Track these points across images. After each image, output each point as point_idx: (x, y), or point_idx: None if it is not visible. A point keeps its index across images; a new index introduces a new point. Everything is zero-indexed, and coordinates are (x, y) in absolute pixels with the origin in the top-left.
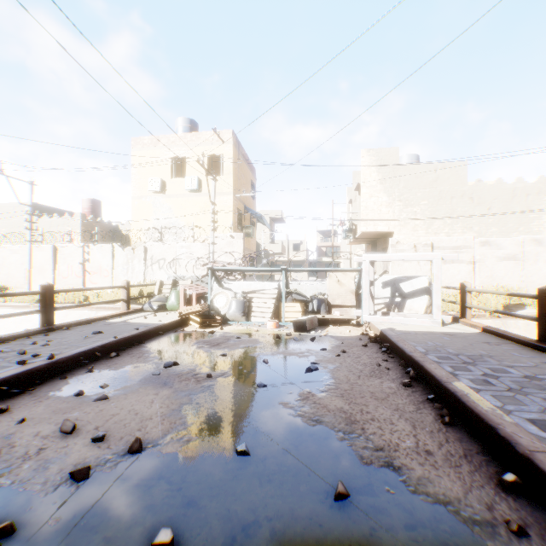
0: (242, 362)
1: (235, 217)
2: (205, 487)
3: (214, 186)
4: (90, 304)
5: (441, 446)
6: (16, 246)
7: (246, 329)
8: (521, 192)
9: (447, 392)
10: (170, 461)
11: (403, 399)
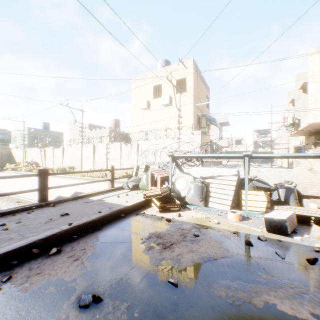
0: (202, 319)
1: (194, 121)
2: None
3: (179, 97)
4: (81, 184)
5: None
6: (78, 145)
7: (204, 219)
8: None
9: None
10: None
11: None
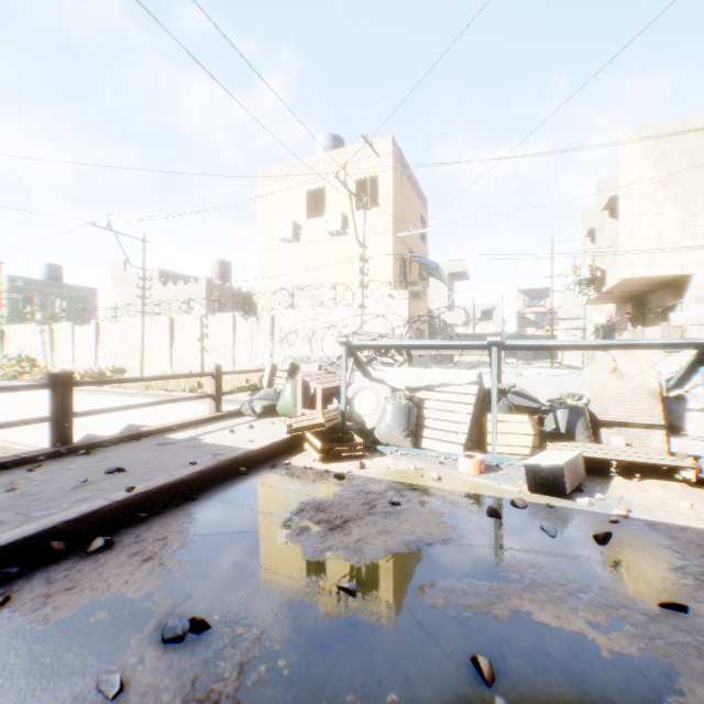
0: (400, 646)
1: (395, 269)
2: None
3: (363, 218)
4: (148, 405)
5: None
6: (134, 319)
7: (412, 472)
8: None
9: None
10: None
11: None
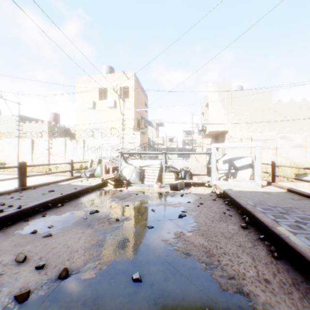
0: (138, 210)
1: (135, 123)
2: (109, 309)
3: (123, 104)
4: (49, 174)
5: (275, 275)
6: (11, 139)
7: (141, 189)
8: (304, 107)
9: (273, 234)
10: (86, 285)
11: (243, 238)
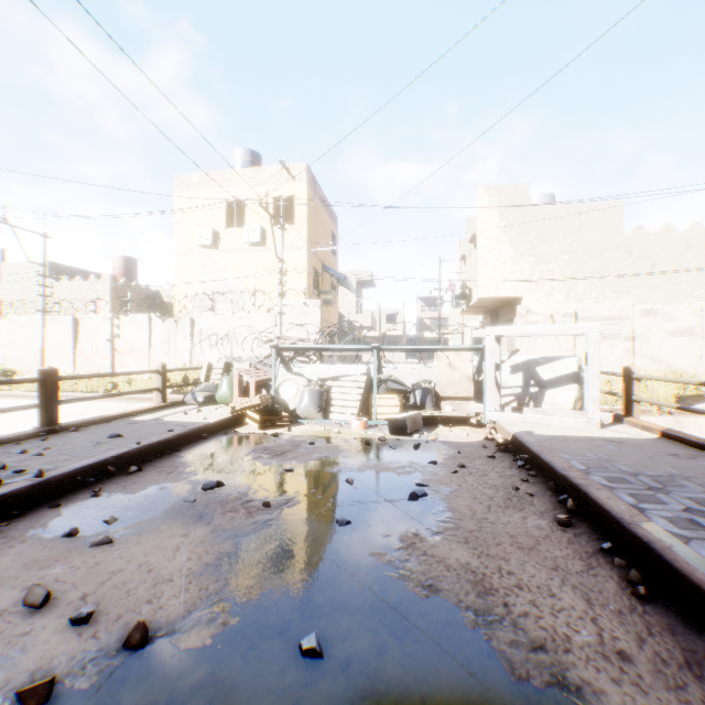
0: (316, 481)
1: (309, 279)
2: None
3: (282, 237)
4: (111, 396)
5: (642, 642)
6: (26, 317)
7: (322, 431)
8: (698, 242)
9: (634, 539)
10: (189, 666)
11: (561, 549)
